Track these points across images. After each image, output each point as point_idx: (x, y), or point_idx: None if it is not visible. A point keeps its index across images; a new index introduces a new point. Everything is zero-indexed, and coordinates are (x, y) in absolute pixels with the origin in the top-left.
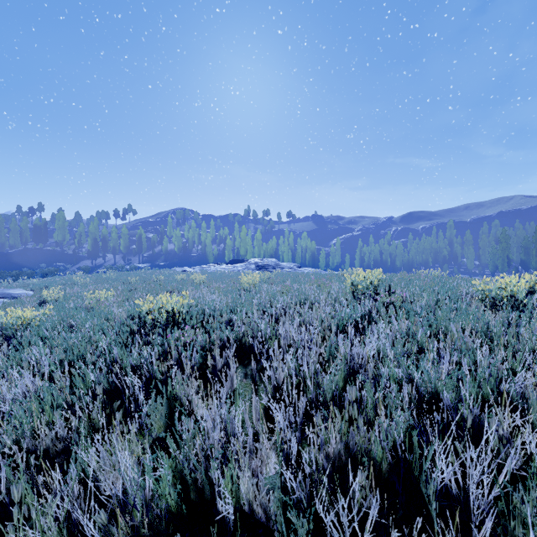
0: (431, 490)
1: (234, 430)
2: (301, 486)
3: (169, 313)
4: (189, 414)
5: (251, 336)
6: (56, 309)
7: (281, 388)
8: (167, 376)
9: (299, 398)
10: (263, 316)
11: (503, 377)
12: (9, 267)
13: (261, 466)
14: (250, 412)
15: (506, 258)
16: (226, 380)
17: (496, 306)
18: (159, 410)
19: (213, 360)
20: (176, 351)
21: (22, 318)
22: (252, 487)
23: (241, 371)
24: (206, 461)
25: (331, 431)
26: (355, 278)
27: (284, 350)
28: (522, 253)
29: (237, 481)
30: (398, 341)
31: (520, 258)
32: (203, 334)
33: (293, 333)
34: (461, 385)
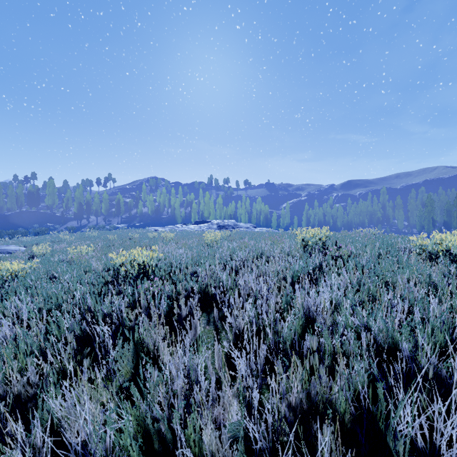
0: (402, 447)
1: (197, 376)
2: (263, 433)
3: (140, 265)
4: (155, 360)
5: (213, 286)
6: (43, 262)
7: (241, 334)
8: (136, 323)
9: (259, 345)
10: (224, 269)
11: (456, 326)
12: (7, 227)
13: (223, 413)
14: (213, 357)
15: (431, 219)
16: (190, 327)
17: (432, 259)
18: (126, 356)
19: (179, 308)
20: (145, 300)
21: (10, 270)
22: (215, 440)
23: (204, 318)
24: (170, 409)
25: (293, 381)
26: (305, 234)
27: (243, 299)
28: (445, 215)
29: (200, 427)
30: (351, 291)
31: (443, 219)
32: (170, 284)
33: (252, 284)
34: (419, 335)
